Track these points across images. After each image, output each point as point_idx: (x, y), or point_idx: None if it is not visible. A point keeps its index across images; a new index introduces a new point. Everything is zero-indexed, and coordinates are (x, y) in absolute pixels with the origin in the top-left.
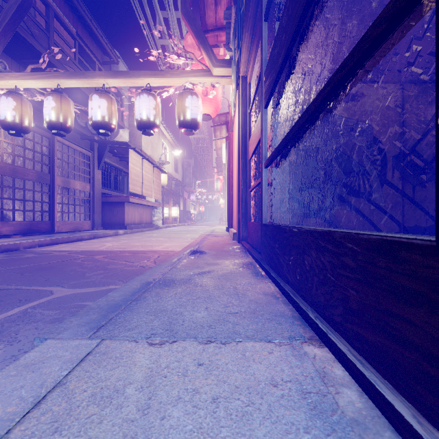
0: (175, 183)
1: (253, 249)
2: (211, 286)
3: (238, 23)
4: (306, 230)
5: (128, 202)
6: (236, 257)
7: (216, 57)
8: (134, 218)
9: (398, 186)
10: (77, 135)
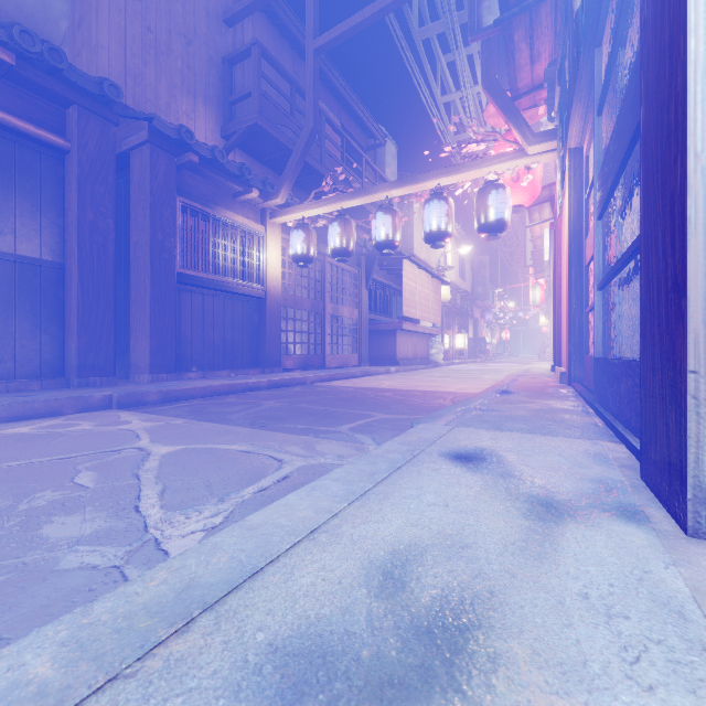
0: (461, 296)
1: (587, 391)
2: (528, 415)
3: (562, 117)
4: (621, 361)
5: (400, 330)
6: (560, 399)
7: (532, 132)
8: (407, 351)
9: None
10: None
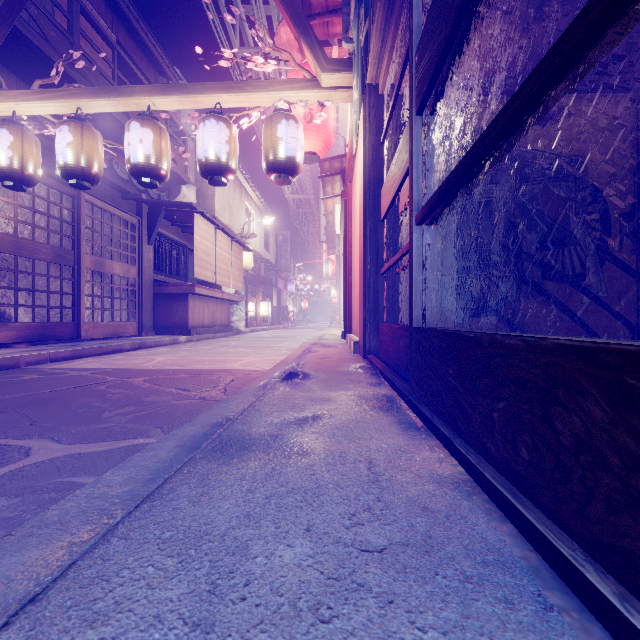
0: (266, 266)
1: (390, 370)
2: (319, 455)
3: None
4: (562, 345)
5: (194, 294)
6: (362, 386)
7: (326, 56)
8: (203, 318)
9: (630, 265)
10: (116, 193)
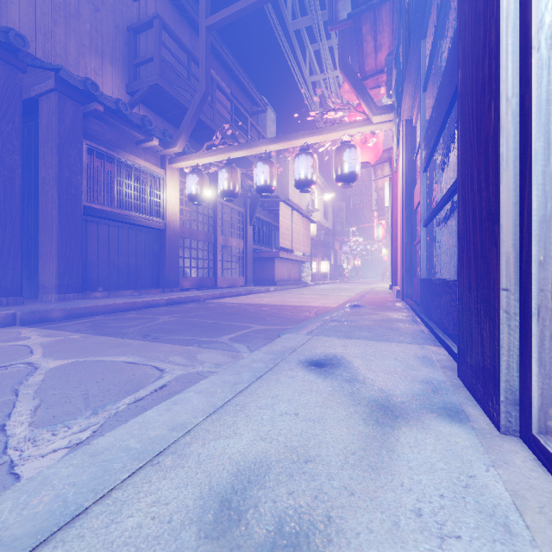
0: (325, 232)
1: (416, 305)
2: (372, 324)
3: (398, 92)
4: (441, 281)
5: (278, 257)
6: (396, 311)
7: (376, 105)
8: (283, 274)
9: None
10: None
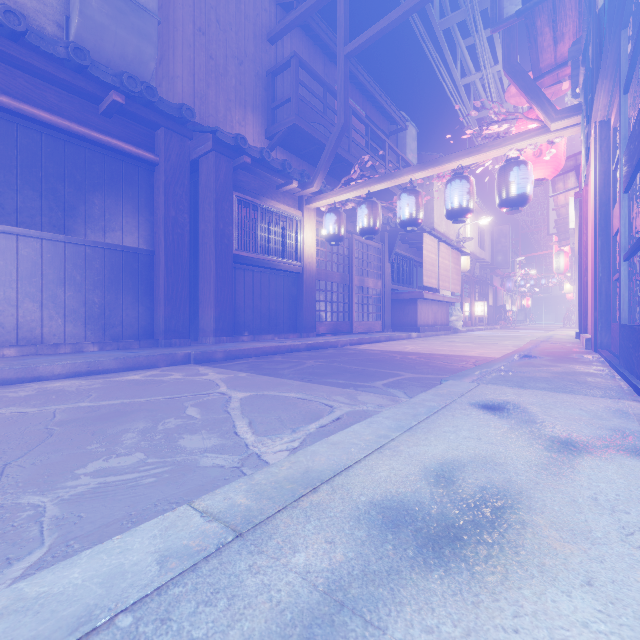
0: (480, 265)
1: (614, 357)
2: (550, 376)
3: (586, 97)
4: None
5: (421, 299)
6: (584, 363)
7: (555, 109)
8: (427, 318)
9: None
10: None
